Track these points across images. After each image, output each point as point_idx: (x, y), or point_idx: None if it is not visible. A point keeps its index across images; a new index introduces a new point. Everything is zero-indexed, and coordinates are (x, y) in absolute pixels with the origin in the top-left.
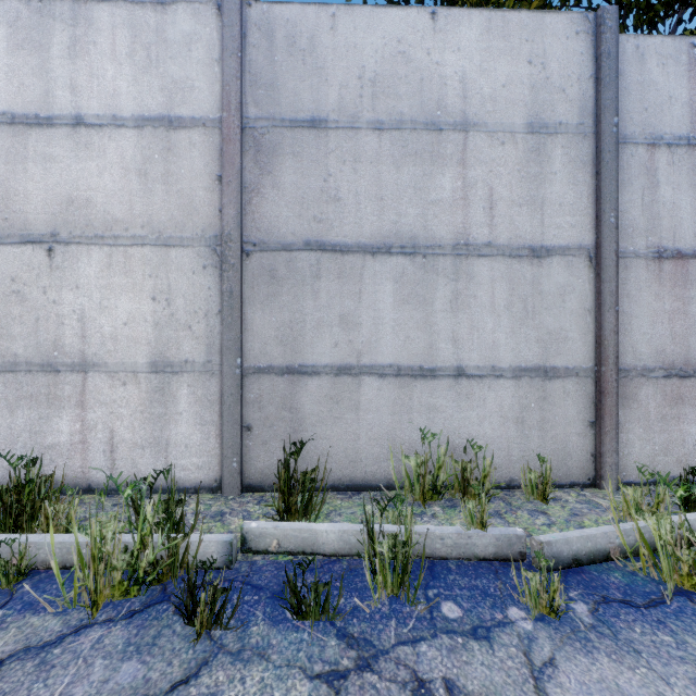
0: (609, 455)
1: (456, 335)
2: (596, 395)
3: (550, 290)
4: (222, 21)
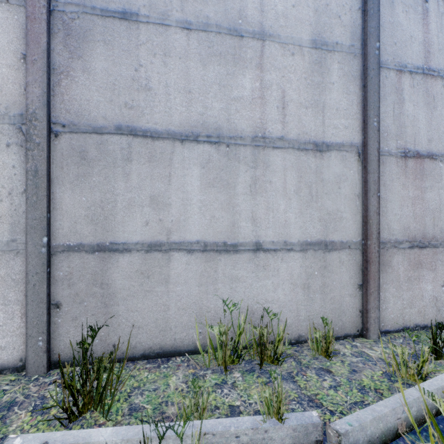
0: (373, 311)
1: (254, 215)
2: (363, 263)
3: (329, 179)
4: None
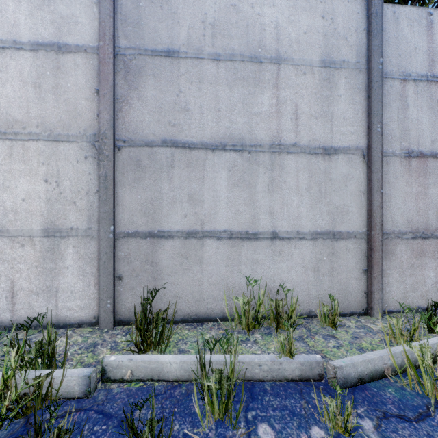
0: (377, 292)
1: (272, 209)
2: (368, 251)
3: (337, 178)
4: None
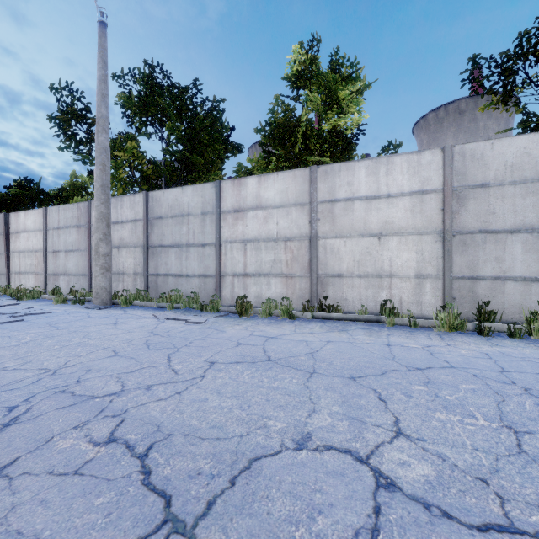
0: None
1: None
2: None
3: None
4: (444, 155)
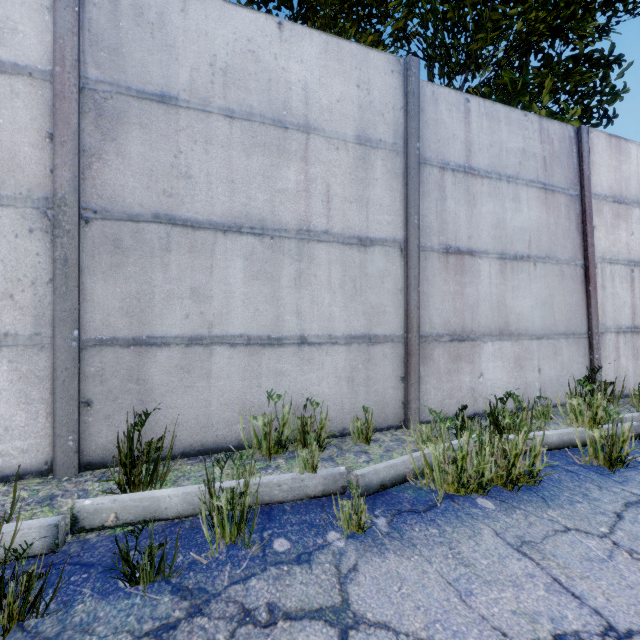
0: (414, 402)
1: (299, 308)
2: (405, 356)
3: (373, 273)
4: None
